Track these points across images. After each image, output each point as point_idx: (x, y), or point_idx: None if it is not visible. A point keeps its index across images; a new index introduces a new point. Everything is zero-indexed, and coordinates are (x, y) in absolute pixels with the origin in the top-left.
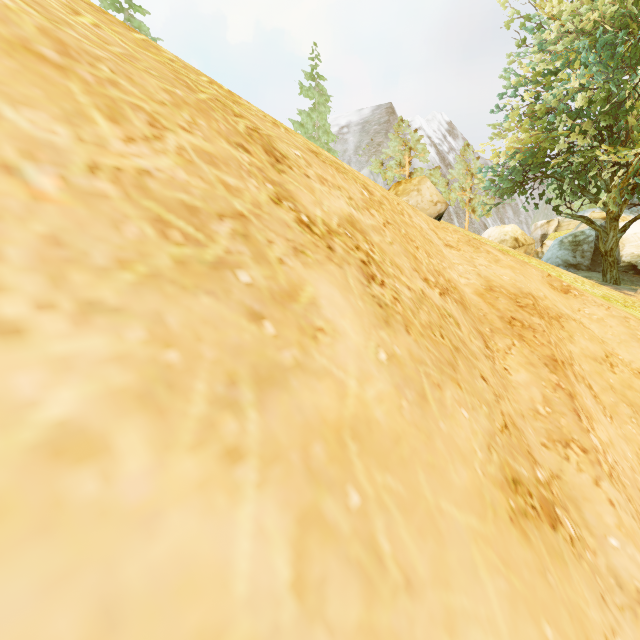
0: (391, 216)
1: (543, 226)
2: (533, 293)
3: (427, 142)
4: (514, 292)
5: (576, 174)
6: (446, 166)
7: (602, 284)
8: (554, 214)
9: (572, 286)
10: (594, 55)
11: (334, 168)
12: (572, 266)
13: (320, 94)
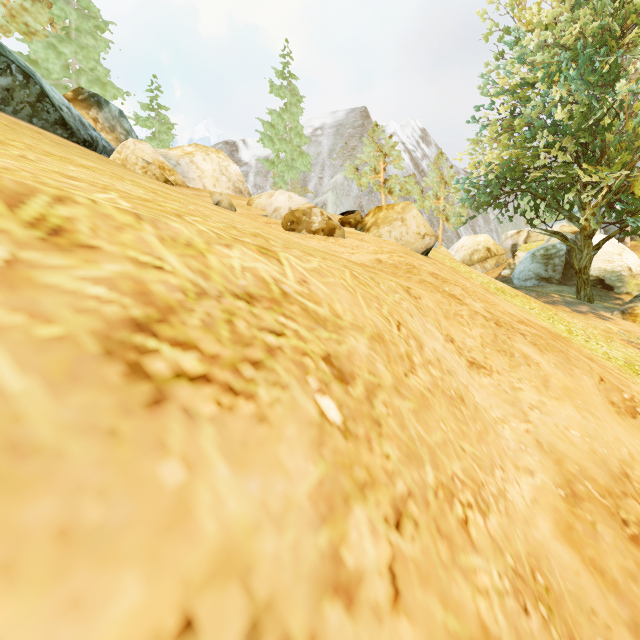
0: (398, 432)
1: (513, 236)
2: (618, 457)
3: (401, 148)
4: (605, 483)
5: (550, 189)
6: (420, 173)
7: (578, 303)
8: (522, 224)
9: (637, 399)
10: (576, 70)
11: (217, 384)
12: (544, 279)
13: (292, 94)
